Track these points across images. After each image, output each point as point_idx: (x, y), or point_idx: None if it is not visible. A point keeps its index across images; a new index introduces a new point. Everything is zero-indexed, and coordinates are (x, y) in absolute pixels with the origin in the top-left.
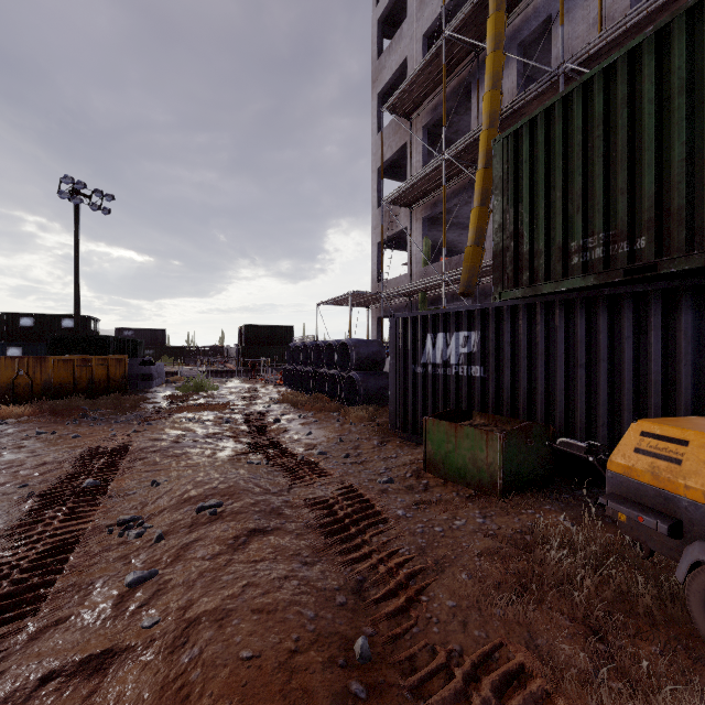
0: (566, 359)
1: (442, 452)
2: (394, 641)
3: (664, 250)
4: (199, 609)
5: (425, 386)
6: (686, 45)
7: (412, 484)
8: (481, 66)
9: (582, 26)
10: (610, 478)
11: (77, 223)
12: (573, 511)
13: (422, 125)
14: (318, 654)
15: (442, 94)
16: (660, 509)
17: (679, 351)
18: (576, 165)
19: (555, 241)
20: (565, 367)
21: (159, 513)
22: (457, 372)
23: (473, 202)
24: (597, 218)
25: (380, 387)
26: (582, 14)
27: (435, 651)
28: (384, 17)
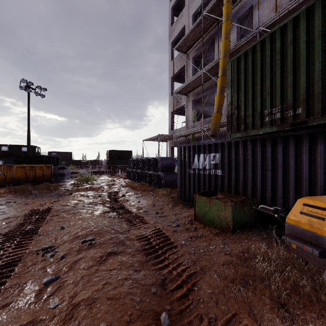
0: (262, 167)
1: (203, 211)
2: (181, 313)
3: (311, 114)
4: (80, 298)
5: (194, 179)
6: (322, 14)
7: (188, 227)
8: (220, 29)
9: (267, 11)
10: (287, 226)
11: (29, 101)
12: (266, 241)
13: (192, 56)
14: (142, 323)
15: (201, 42)
16: (314, 242)
17: (317, 163)
18: (267, 73)
19: (257, 110)
20: (261, 170)
21: (63, 244)
22: (209, 173)
23: (216, 92)
24: (277, 99)
25: (172, 179)
26: (267, 5)
27: (202, 318)
28: (174, 6)
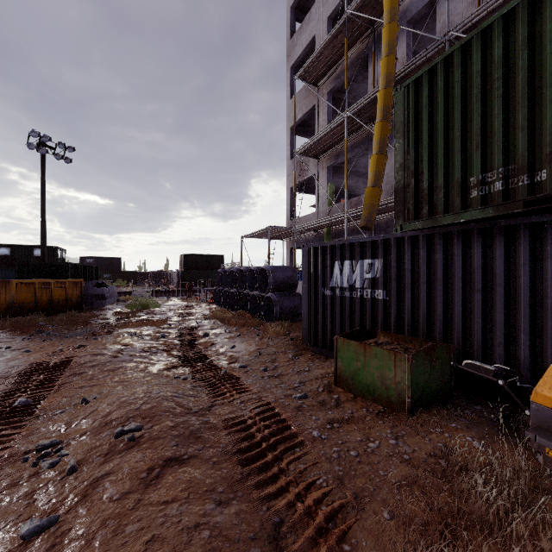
0: (464, 284)
1: (351, 369)
2: None
3: None
4: None
5: (333, 306)
6: None
7: (324, 399)
8: (377, 41)
9: (462, 5)
10: (535, 410)
11: (43, 169)
12: (478, 429)
13: (327, 90)
14: None
15: (343, 64)
16: None
17: None
18: (475, 106)
19: (454, 177)
20: (463, 291)
21: (79, 438)
22: (362, 295)
23: (369, 153)
24: (496, 154)
25: (293, 305)
26: None
27: None
28: (296, 4)
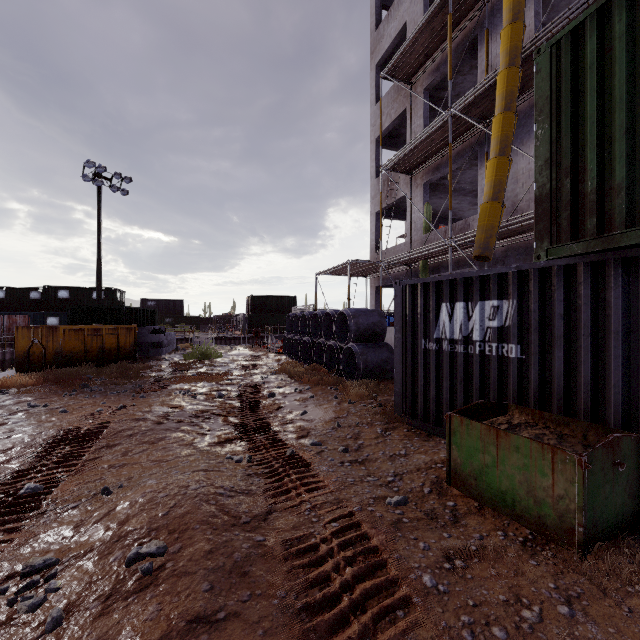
0: None
1: (474, 463)
2: None
3: None
4: None
5: (439, 365)
6: None
7: (434, 507)
8: (490, 15)
9: None
10: None
11: (99, 203)
12: None
13: (423, 88)
14: None
15: (445, 52)
16: None
17: None
18: None
19: None
20: None
21: (80, 558)
22: (482, 351)
23: (480, 161)
24: None
25: (381, 359)
26: None
27: None
28: None
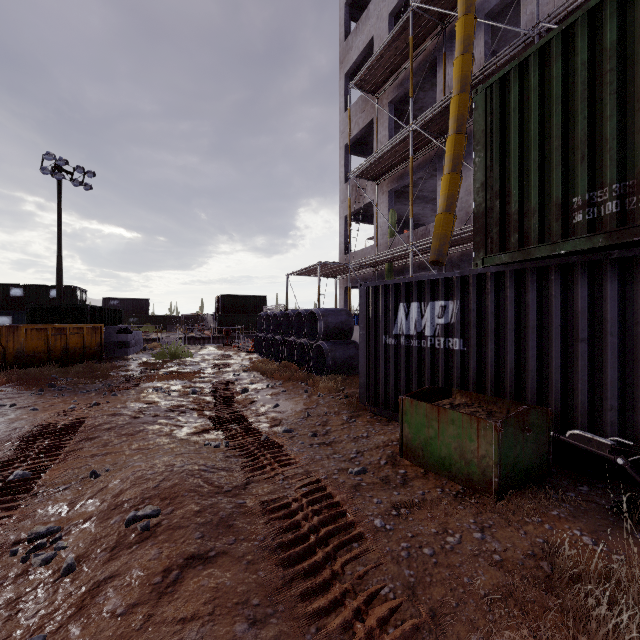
0: (563, 332)
1: (421, 437)
2: None
3: None
4: None
5: (397, 358)
6: None
7: (388, 474)
8: (448, 39)
9: None
10: None
11: (60, 198)
12: (588, 519)
13: (388, 100)
14: None
15: (408, 69)
16: None
17: None
18: (580, 107)
19: (552, 198)
20: (562, 341)
21: (81, 524)
22: (433, 345)
23: (439, 173)
24: (609, 167)
25: (348, 356)
26: None
27: None
28: None
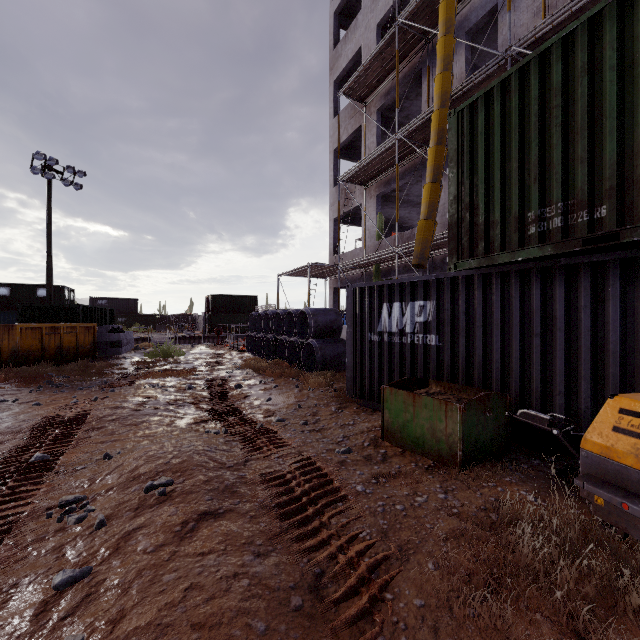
0: (522, 328)
1: (400, 421)
2: None
3: (627, 219)
4: (130, 625)
5: (381, 353)
6: None
7: (370, 453)
8: (431, 53)
9: (526, 15)
10: (585, 458)
11: (50, 197)
12: (534, 483)
13: (376, 108)
14: None
15: (394, 79)
16: None
17: (638, 321)
18: (533, 136)
19: (511, 212)
20: (521, 336)
21: (105, 493)
22: (413, 341)
23: (423, 180)
24: (555, 188)
25: (337, 353)
26: (526, 4)
27: None
28: (341, 8)
